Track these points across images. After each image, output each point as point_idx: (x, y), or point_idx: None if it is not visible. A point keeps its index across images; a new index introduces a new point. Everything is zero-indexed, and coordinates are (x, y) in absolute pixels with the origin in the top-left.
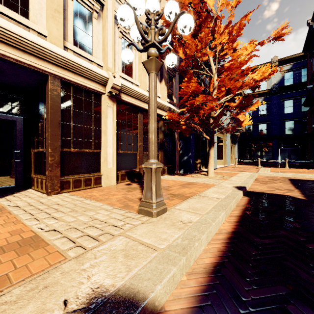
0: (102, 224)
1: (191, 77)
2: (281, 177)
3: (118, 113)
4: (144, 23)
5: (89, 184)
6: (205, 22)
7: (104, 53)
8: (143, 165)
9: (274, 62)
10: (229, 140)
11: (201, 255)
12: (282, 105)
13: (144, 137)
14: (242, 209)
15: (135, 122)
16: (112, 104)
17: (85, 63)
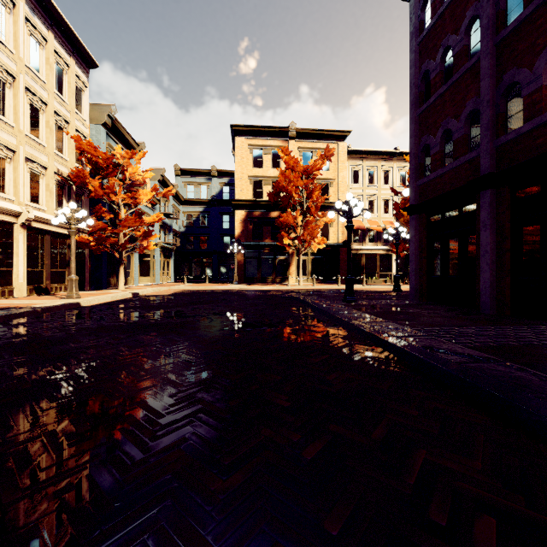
0: (50, 301)
1: (101, 208)
2: (183, 289)
3: (27, 237)
4: (52, 155)
5: (4, 295)
6: (112, 173)
7: (16, 190)
8: (68, 277)
9: (213, 171)
10: (158, 255)
11: (95, 304)
12: (221, 219)
13: (52, 256)
14: (124, 299)
15: (42, 243)
16: (24, 231)
17: (4, 204)
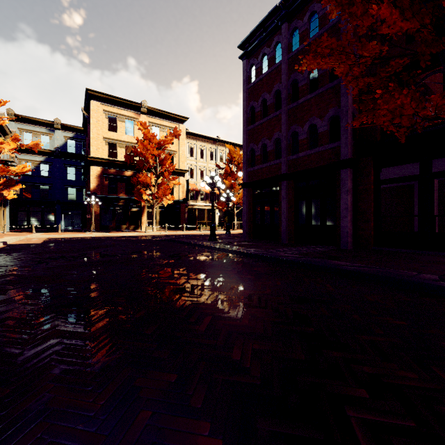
0: None
1: None
2: (44, 238)
3: None
4: None
5: None
6: None
7: None
8: None
9: (57, 124)
10: None
11: None
12: (65, 170)
13: None
14: (1, 248)
15: None
16: None
17: None
